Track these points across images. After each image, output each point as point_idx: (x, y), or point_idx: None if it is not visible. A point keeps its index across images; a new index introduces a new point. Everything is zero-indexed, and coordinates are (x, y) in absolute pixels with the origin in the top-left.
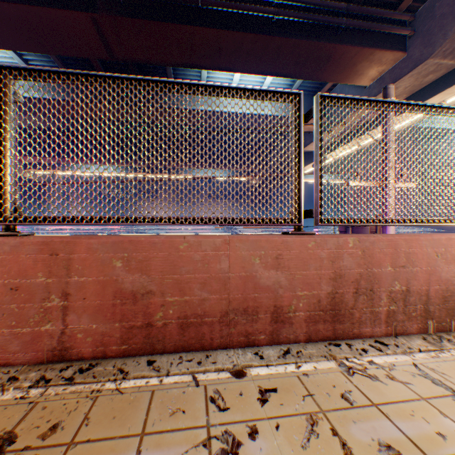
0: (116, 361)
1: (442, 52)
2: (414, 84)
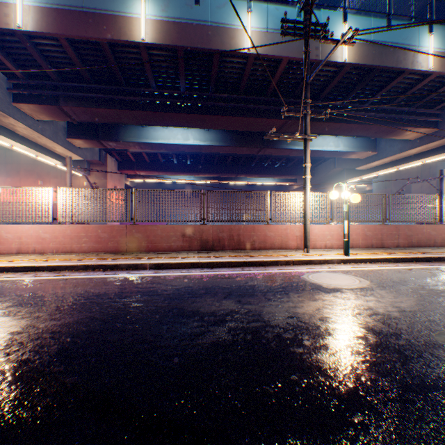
0: (406, 248)
1: None
2: (440, 143)
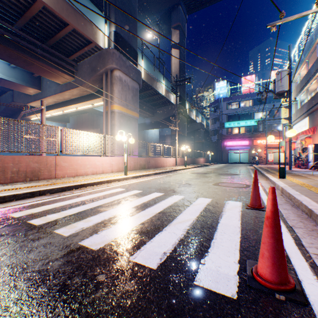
0: None
1: (86, 86)
2: (81, 93)
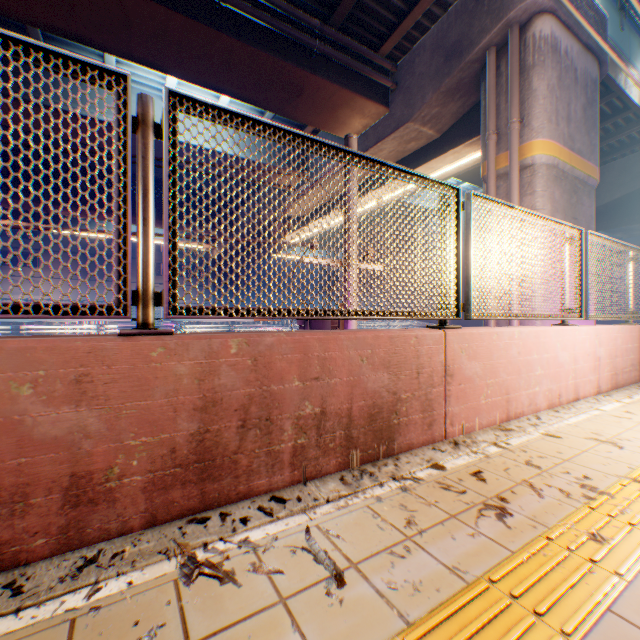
0: None
1: (422, 118)
2: (398, 149)
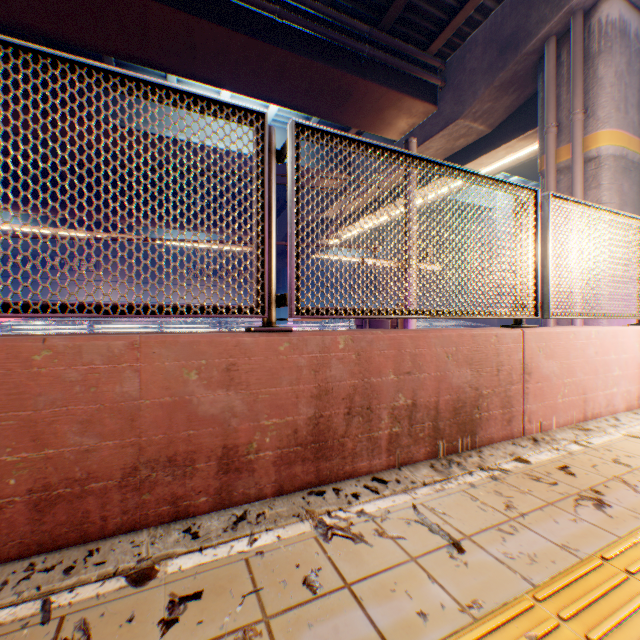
0: None
1: (473, 114)
2: (446, 147)
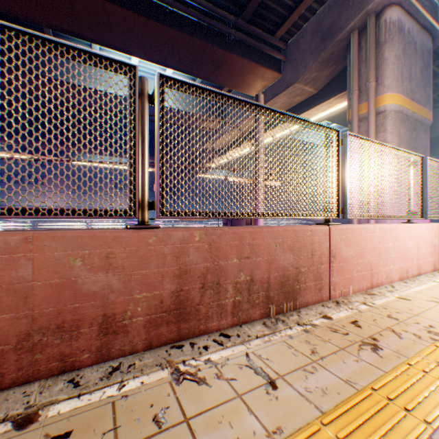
0: None
1: (305, 80)
2: (287, 102)
